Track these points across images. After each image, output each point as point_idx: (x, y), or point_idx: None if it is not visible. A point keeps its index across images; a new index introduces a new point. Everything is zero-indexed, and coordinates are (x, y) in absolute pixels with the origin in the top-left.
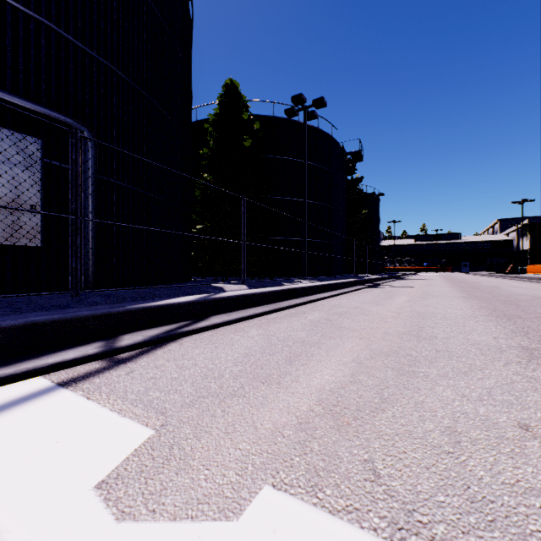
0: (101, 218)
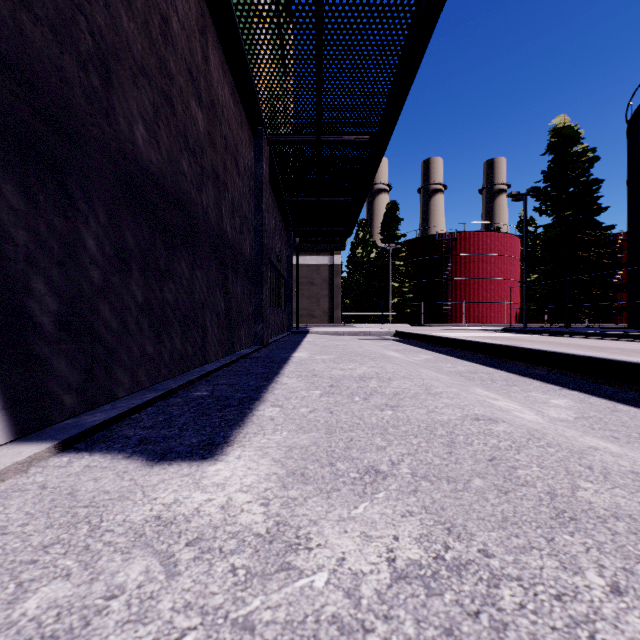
0: None
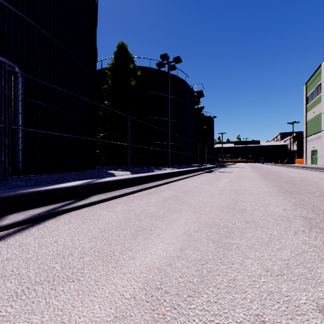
0: (30, 127)
